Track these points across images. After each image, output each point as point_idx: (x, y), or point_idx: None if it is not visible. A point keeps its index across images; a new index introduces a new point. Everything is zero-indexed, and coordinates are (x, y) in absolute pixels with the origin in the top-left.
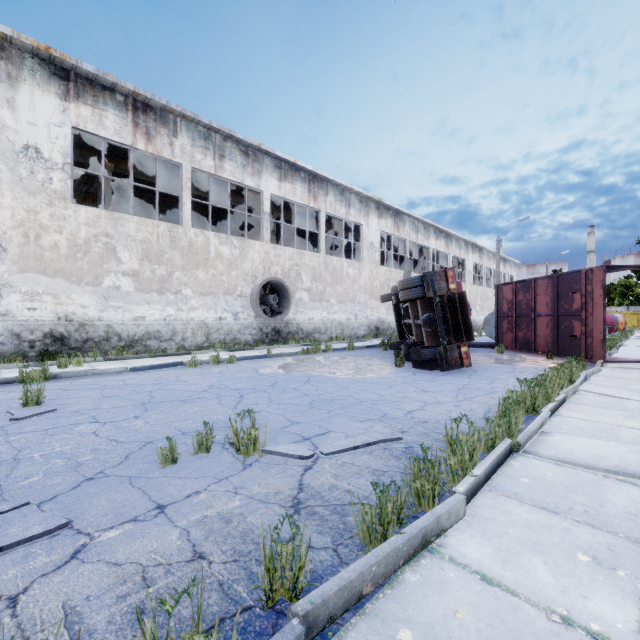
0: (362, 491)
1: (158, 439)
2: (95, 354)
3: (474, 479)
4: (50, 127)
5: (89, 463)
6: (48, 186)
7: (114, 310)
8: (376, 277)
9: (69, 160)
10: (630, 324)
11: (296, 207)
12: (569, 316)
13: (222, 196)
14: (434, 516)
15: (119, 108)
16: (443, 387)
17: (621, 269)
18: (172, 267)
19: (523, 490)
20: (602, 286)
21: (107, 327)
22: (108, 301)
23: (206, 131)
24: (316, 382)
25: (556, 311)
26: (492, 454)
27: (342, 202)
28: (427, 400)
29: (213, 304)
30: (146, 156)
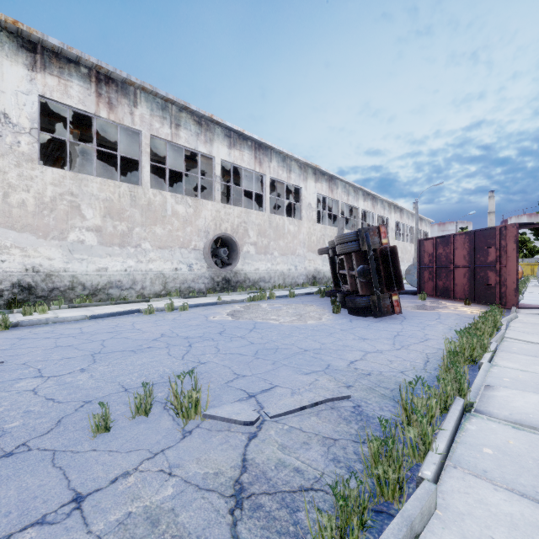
0: (313, 470)
1: (98, 398)
2: (60, 302)
3: (439, 457)
4: (18, 95)
5: (14, 431)
6: (16, 148)
7: (78, 262)
8: (313, 233)
9: (36, 125)
10: (525, 273)
11: (244, 172)
12: (484, 267)
13: (178, 161)
14: (407, 522)
15: (83, 79)
16: (379, 334)
17: (531, 226)
18: (132, 223)
19: (491, 466)
20: (515, 241)
21: (72, 277)
22: (73, 254)
23: (163, 102)
24: (261, 329)
25: (473, 263)
26: (449, 419)
27: (284, 168)
28: (367, 349)
29: (170, 256)
30: (110, 125)
